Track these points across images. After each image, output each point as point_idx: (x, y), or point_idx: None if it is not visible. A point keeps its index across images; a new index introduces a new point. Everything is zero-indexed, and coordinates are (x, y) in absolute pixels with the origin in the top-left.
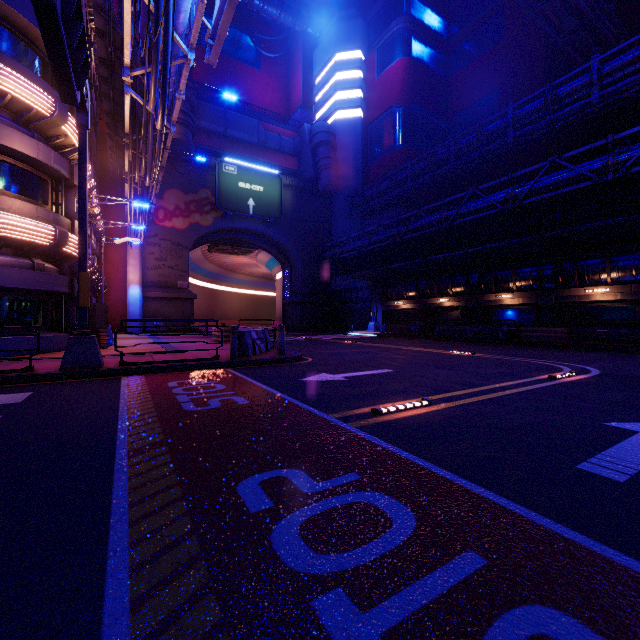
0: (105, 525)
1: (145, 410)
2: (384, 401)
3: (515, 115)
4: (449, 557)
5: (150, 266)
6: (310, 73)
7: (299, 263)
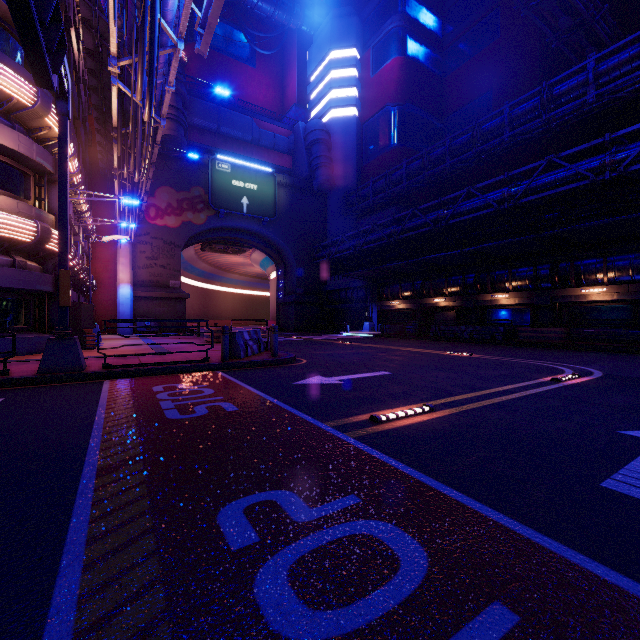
0: (53, 570)
1: (124, 419)
2: (383, 407)
3: (511, 114)
4: (472, 612)
5: (141, 265)
6: (305, 71)
7: (294, 262)
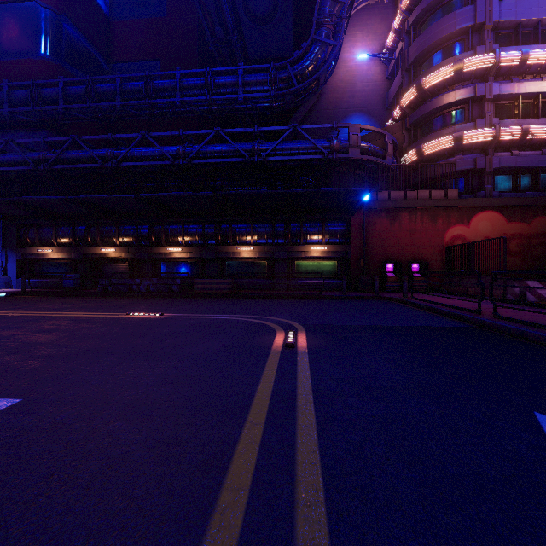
0: None
1: None
2: None
3: (182, 81)
4: None
5: None
6: None
7: None
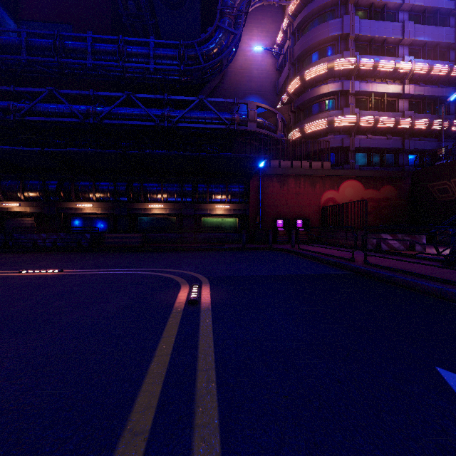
0: None
1: None
2: None
3: (94, 45)
4: None
5: None
6: None
7: None
